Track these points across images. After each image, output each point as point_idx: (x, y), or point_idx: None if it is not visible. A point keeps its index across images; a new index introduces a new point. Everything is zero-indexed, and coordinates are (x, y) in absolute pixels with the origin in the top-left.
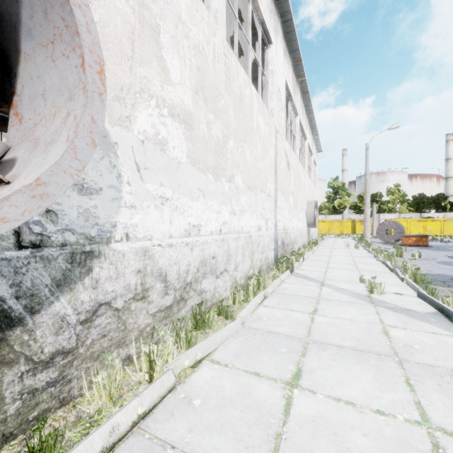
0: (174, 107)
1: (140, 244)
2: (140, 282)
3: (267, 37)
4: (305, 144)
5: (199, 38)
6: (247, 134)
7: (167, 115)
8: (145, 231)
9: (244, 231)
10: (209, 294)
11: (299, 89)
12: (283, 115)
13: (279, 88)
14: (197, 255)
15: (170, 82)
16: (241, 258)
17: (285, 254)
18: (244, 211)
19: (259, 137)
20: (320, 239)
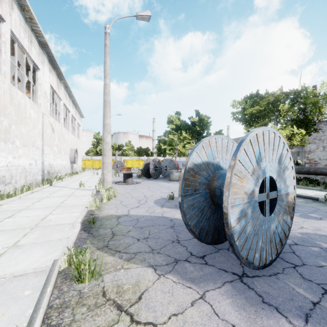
0: None
1: None
2: None
3: (36, 66)
4: (69, 114)
5: None
6: (23, 121)
7: None
8: None
9: (21, 165)
10: (1, 192)
11: (62, 85)
12: (49, 104)
13: (46, 90)
14: None
15: None
16: (19, 178)
17: (50, 178)
18: (21, 156)
19: (31, 120)
20: (82, 171)
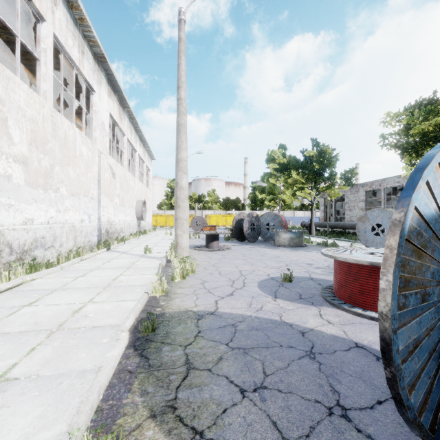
0: (16, 156)
1: None
2: None
3: (91, 88)
4: (136, 155)
5: (33, 113)
6: (71, 160)
7: (12, 161)
8: None
9: (68, 222)
10: (40, 259)
11: (126, 115)
12: (108, 140)
13: (104, 121)
14: (31, 235)
15: (14, 144)
16: (65, 240)
17: (108, 239)
18: (68, 210)
19: (82, 160)
20: (152, 230)
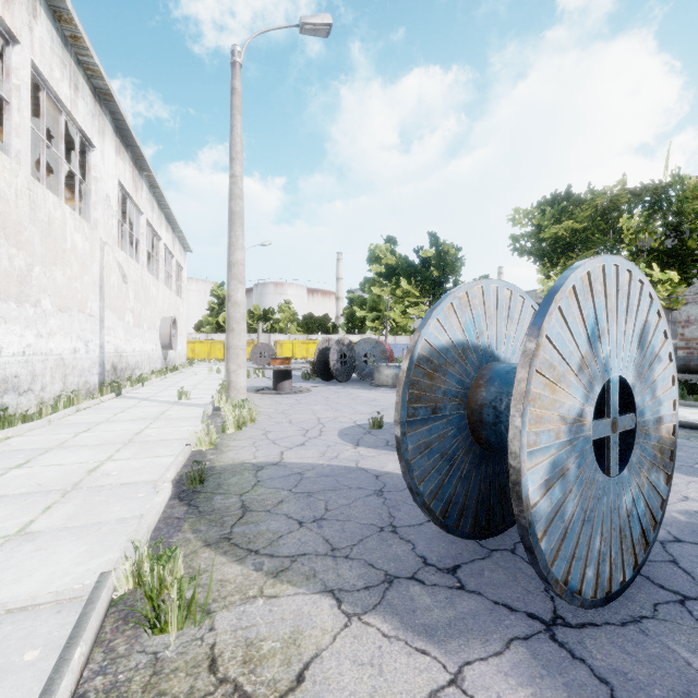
0: None
1: None
2: None
3: (88, 141)
4: (160, 245)
5: (1, 186)
6: (58, 257)
7: None
8: None
9: (54, 353)
10: (11, 409)
11: (145, 183)
12: (115, 222)
13: (109, 193)
14: None
15: None
16: (49, 380)
17: (117, 380)
18: (54, 333)
19: (75, 256)
20: (187, 365)
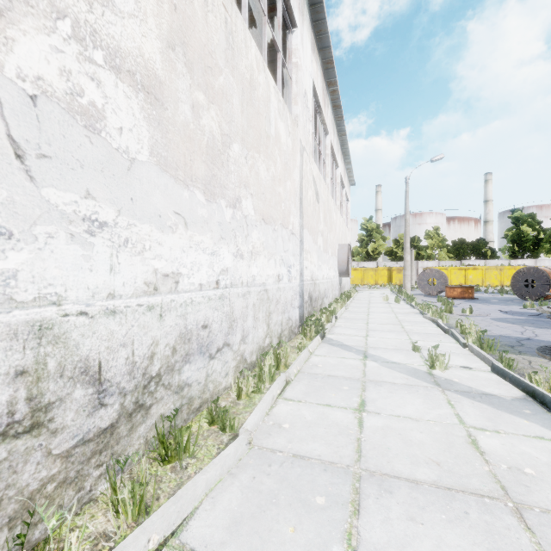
0: (120, 54)
1: (25, 314)
2: (25, 396)
3: (289, 16)
4: (336, 172)
5: None
6: (261, 141)
7: (103, 63)
8: (41, 287)
9: (257, 282)
10: (196, 388)
11: (329, 101)
12: (311, 129)
13: (306, 90)
14: (173, 325)
15: (112, 5)
16: (251, 323)
17: (314, 312)
18: (257, 253)
19: (279, 150)
20: (354, 291)
